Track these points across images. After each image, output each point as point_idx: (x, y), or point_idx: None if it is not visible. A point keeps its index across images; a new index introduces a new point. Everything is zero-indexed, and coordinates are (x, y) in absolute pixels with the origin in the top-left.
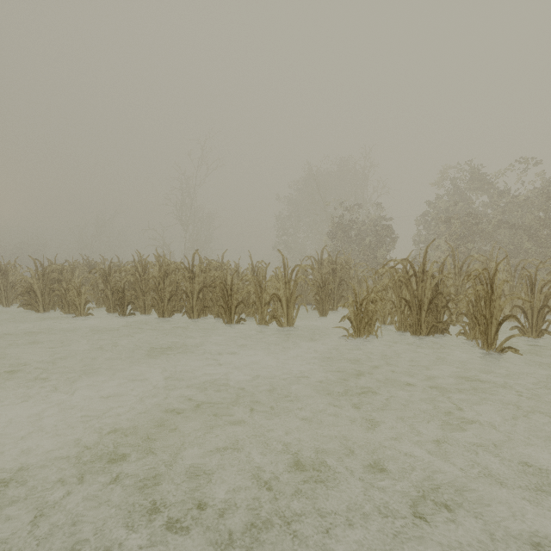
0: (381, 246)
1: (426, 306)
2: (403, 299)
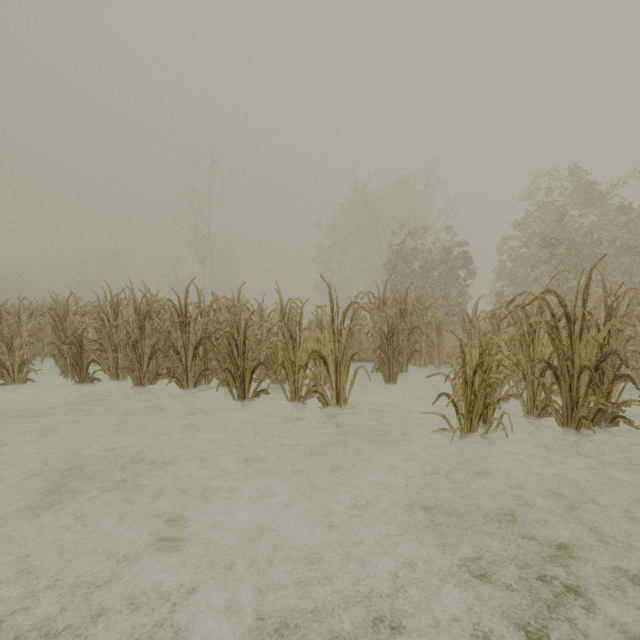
0: (456, 281)
1: (587, 374)
2: (544, 362)
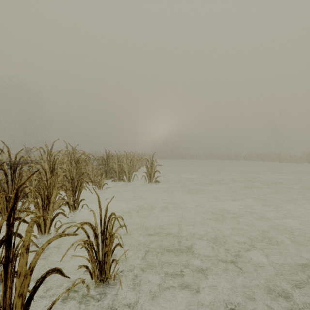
0: None
1: None
2: (306, 159)
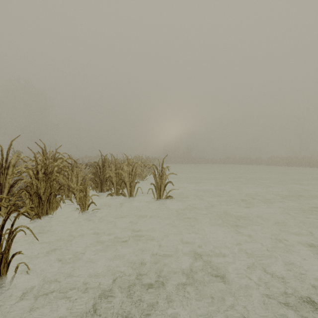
0: None
1: None
2: None
